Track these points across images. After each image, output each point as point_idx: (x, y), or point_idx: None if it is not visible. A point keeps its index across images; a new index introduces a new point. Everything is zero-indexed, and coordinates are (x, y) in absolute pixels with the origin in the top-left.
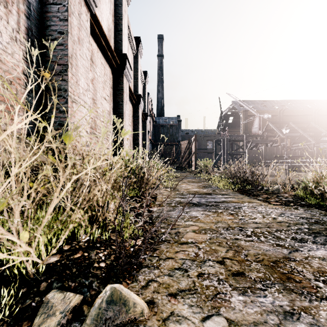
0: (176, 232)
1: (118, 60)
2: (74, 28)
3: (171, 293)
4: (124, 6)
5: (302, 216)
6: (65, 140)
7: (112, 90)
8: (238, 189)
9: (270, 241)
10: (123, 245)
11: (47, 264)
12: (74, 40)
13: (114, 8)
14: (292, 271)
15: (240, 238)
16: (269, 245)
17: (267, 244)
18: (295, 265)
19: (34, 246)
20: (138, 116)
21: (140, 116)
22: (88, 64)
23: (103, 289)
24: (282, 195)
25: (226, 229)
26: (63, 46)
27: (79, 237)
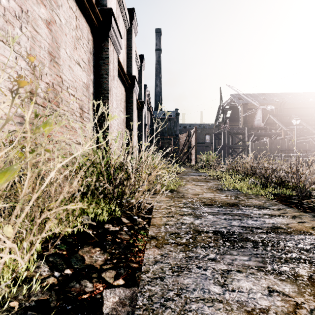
0: None
1: (99, 14)
2: None
3: None
4: None
5: None
6: None
7: (92, 57)
8: (272, 195)
9: None
10: None
11: None
12: None
13: None
14: None
15: None
16: None
17: None
18: None
19: None
20: (132, 102)
21: (135, 103)
22: None
23: None
24: None
25: None
26: None
27: None
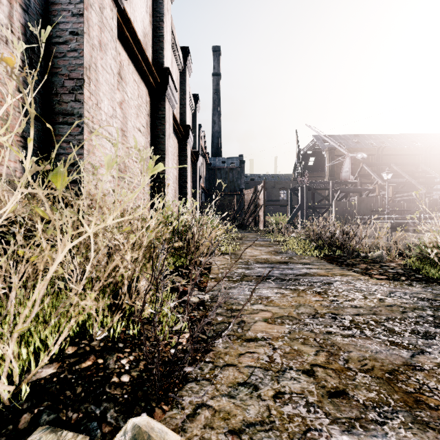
0: (239, 321)
1: (157, 77)
2: (94, 27)
3: (233, 429)
4: (166, 2)
5: (421, 296)
6: (54, 181)
7: (149, 118)
8: (325, 256)
9: (379, 337)
10: (157, 349)
11: (35, 381)
12: (93, 44)
13: (152, 5)
14: (421, 389)
15: (335, 332)
16: (379, 343)
17: (377, 342)
18: (423, 378)
19: (9, 356)
20: (185, 156)
21: (189, 156)
22: (114, 79)
23: (123, 422)
24: (387, 265)
25: (313, 317)
26: (76, 52)
27: (92, 332)
